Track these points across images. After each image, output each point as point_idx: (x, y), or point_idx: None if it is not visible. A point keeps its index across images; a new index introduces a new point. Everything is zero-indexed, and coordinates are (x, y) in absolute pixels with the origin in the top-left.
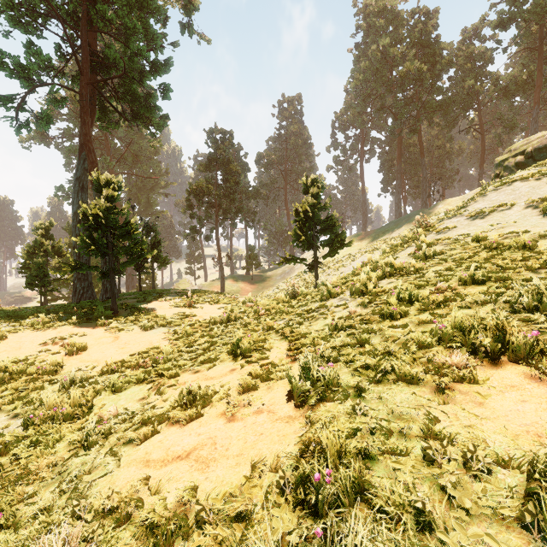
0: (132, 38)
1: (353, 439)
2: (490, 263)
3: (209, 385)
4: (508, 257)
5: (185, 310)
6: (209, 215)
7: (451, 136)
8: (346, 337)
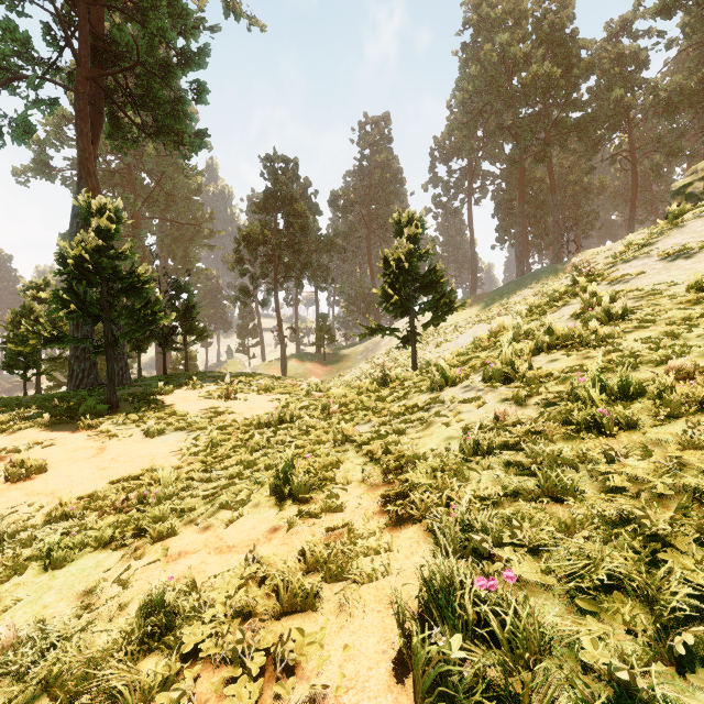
0: (150, 14)
1: None
2: None
3: (216, 576)
4: None
5: (219, 404)
6: (266, 272)
7: (591, 167)
8: (504, 470)
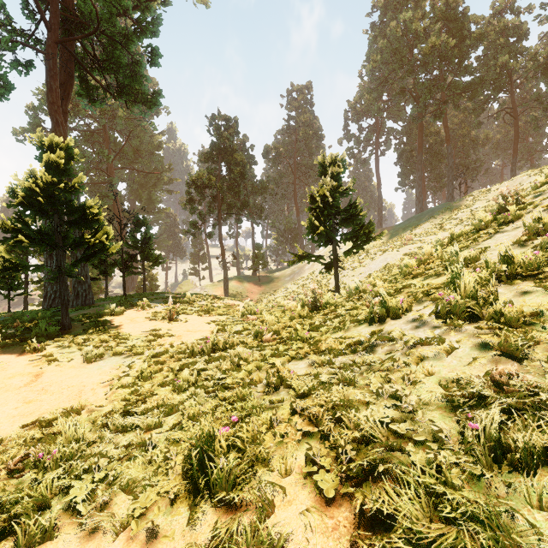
0: None
1: None
2: None
3: None
4: None
5: (161, 325)
6: (211, 210)
7: (479, 122)
8: None
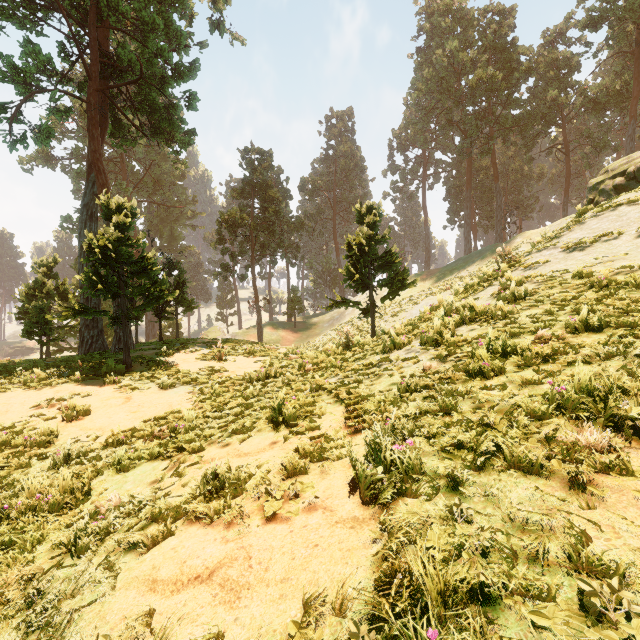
0: (150, 36)
1: (458, 566)
2: (602, 305)
3: (243, 465)
4: (626, 297)
5: (213, 364)
6: (244, 251)
7: (530, 157)
8: (422, 401)
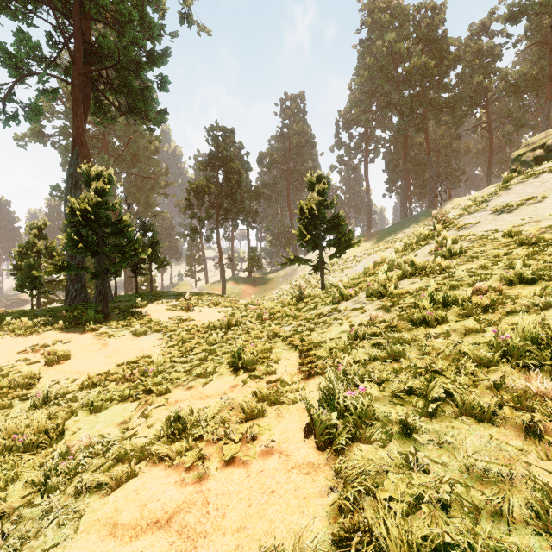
0: (127, 26)
1: (419, 521)
2: (533, 260)
3: (204, 408)
4: None
5: (182, 314)
6: (210, 215)
7: (458, 134)
8: (371, 348)
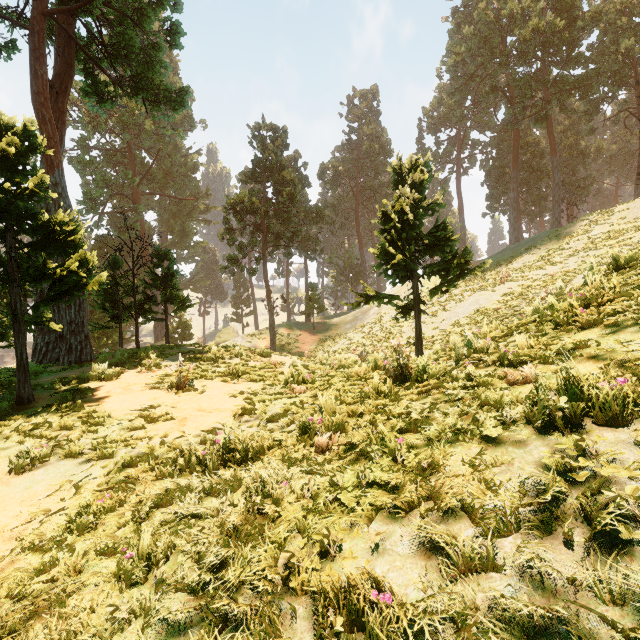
0: None
1: None
2: None
3: None
4: None
5: (164, 398)
6: (254, 241)
7: (592, 127)
8: None
